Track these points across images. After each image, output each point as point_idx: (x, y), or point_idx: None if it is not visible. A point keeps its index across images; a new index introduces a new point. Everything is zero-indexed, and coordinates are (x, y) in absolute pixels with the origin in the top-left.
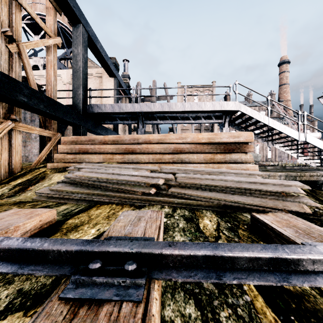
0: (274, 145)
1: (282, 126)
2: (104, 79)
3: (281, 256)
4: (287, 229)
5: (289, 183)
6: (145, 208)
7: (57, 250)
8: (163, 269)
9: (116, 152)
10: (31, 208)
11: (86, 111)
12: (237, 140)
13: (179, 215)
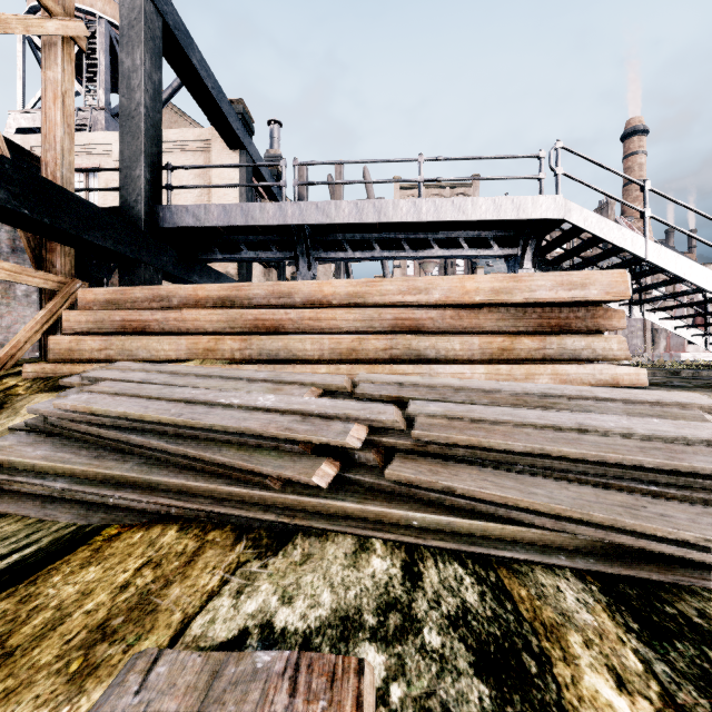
0: (646, 315)
1: (684, 263)
2: (215, 154)
3: None
4: None
5: None
6: (291, 551)
7: None
8: None
9: (228, 332)
10: None
11: (156, 223)
12: (580, 295)
13: (443, 617)
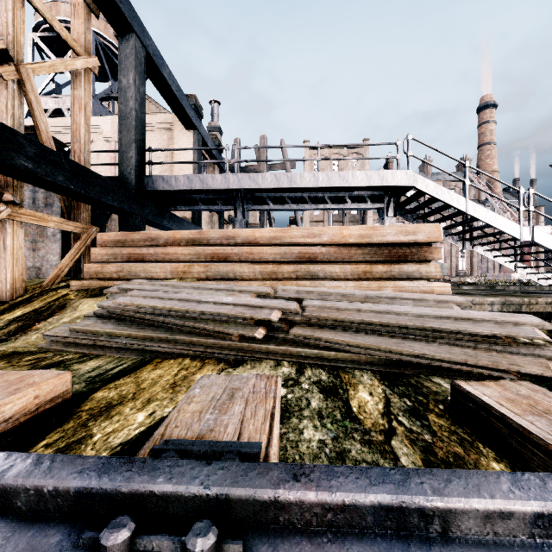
0: (474, 248)
1: (491, 215)
2: (176, 133)
3: None
4: (535, 421)
5: (516, 319)
6: (246, 365)
7: (34, 489)
8: (281, 538)
9: (196, 261)
10: (30, 366)
11: (142, 187)
12: (412, 239)
13: (311, 382)
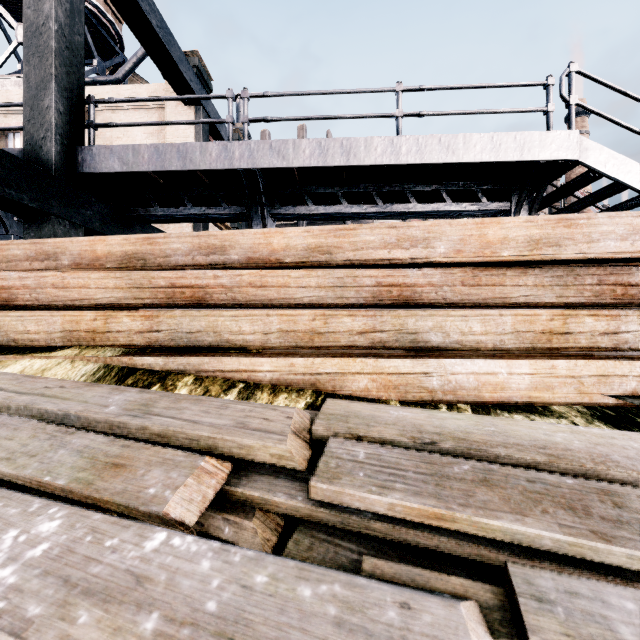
0: None
1: None
2: (169, 110)
3: None
4: None
5: None
6: None
7: None
8: None
9: (131, 303)
10: None
11: (74, 168)
12: None
13: None
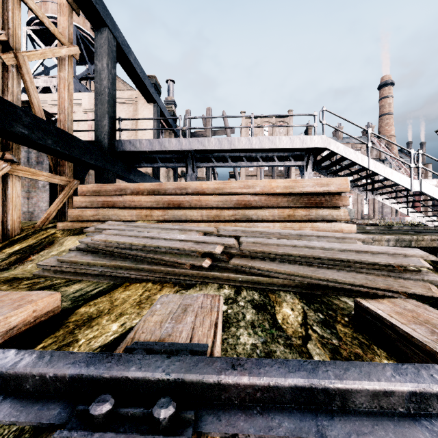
0: (375, 197)
1: (388, 171)
2: (140, 106)
3: (430, 390)
4: (417, 328)
5: (406, 252)
6: (195, 288)
7: (39, 375)
8: (222, 411)
9: (156, 207)
10: (27, 289)
11: (113, 149)
12: (326, 189)
13: (246, 300)
